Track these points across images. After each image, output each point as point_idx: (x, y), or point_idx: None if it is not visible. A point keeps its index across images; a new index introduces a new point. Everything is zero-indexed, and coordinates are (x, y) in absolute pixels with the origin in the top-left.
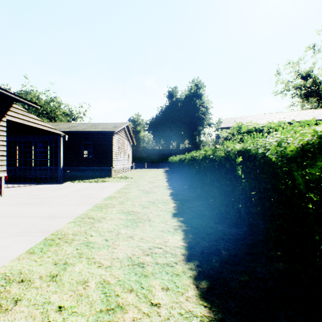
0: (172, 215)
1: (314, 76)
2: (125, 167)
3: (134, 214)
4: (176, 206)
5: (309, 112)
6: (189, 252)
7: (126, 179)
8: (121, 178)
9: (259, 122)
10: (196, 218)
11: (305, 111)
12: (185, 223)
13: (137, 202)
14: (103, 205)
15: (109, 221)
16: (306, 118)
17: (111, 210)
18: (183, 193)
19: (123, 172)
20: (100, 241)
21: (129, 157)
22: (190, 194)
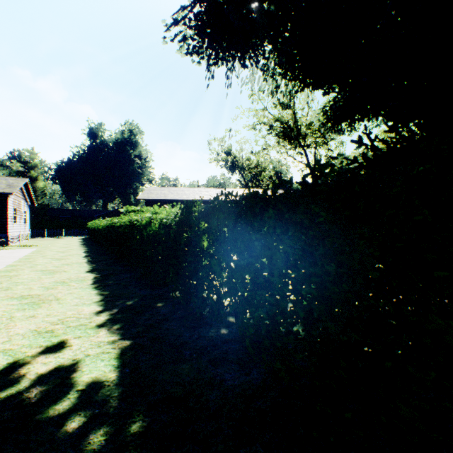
0: (84, 257)
1: (234, 154)
2: (21, 235)
3: (57, 258)
4: (87, 255)
5: (206, 191)
6: (89, 261)
7: (32, 247)
8: (23, 246)
9: (168, 196)
10: (98, 256)
11: (206, 190)
12: (91, 258)
13: (56, 255)
14: (28, 258)
15: (42, 261)
16: (196, 198)
17: (38, 259)
18: (96, 251)
19: (19, 241)
20: (44, 263)
21: (26, 222)
22: (102, 251)
